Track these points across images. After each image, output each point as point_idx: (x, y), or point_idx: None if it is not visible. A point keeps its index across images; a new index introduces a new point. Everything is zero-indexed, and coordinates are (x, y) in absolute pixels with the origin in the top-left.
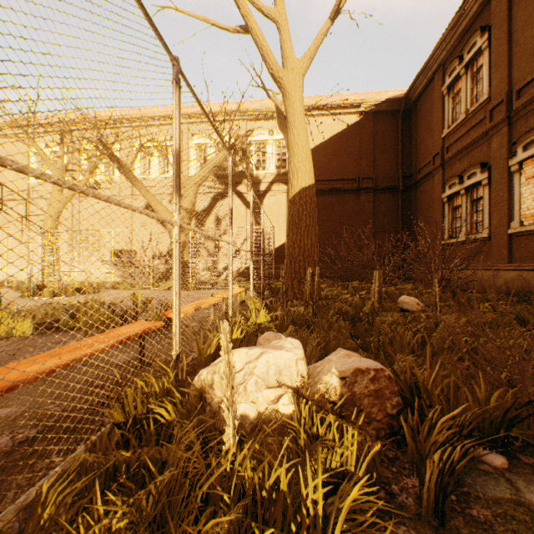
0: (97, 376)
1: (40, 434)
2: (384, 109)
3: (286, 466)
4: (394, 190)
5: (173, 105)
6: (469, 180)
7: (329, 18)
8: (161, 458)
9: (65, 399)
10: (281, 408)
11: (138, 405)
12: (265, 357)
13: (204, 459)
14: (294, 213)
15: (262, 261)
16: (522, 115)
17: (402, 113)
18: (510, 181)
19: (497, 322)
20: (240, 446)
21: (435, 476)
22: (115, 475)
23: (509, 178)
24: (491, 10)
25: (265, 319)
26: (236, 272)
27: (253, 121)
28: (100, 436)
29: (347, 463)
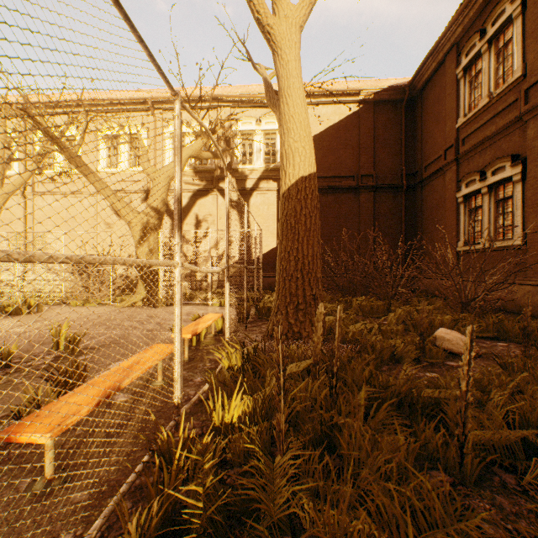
0: None
1: None
2: (385, 98)
3: None
4: (396, 189)
5: None
6: (494, 176)
7: None
8: None
9: None
10: None
11: None
12: None
13: None
14: (290, 212)
15: (245, 276)
16: None
17: (405, 104)
18: None
19: None
20: None
21: None
22: None
23: None
24: None
25: (243, 408)
26: (216, 284)
27: (238, 108)
28: None
29: None
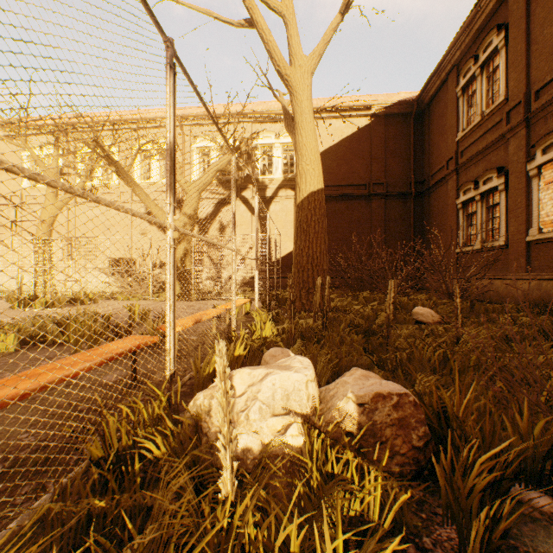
0: (82, 399)
1: (6, 471)
2: (395, 112)
3: (296, 522)
4: (406, 196)
5: (167, 92)
6: (485, 185)
7: (339, 13)
8: (146, 504)
9: (42, 426)
10: (289, 440)
11: (122, 437)
12: (271, 379)
13: (195, 511)
14: (303, 219)
15: (268, 270)
16: (541, 117)
17: (414, 116)
18: (528, 186)
19: (521, 335)
20: (241, 487)
21: (480, 534)
22: (89, 526)
23: (527, 183)
24: (508, 7)
25: (271, 333)
26: (241, 282)
27: (259, 123)
28: (72, 478)
29: (369, 511)
